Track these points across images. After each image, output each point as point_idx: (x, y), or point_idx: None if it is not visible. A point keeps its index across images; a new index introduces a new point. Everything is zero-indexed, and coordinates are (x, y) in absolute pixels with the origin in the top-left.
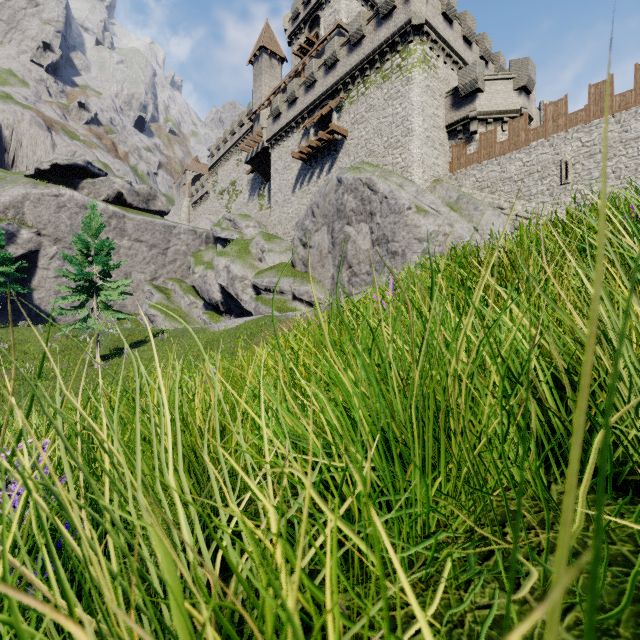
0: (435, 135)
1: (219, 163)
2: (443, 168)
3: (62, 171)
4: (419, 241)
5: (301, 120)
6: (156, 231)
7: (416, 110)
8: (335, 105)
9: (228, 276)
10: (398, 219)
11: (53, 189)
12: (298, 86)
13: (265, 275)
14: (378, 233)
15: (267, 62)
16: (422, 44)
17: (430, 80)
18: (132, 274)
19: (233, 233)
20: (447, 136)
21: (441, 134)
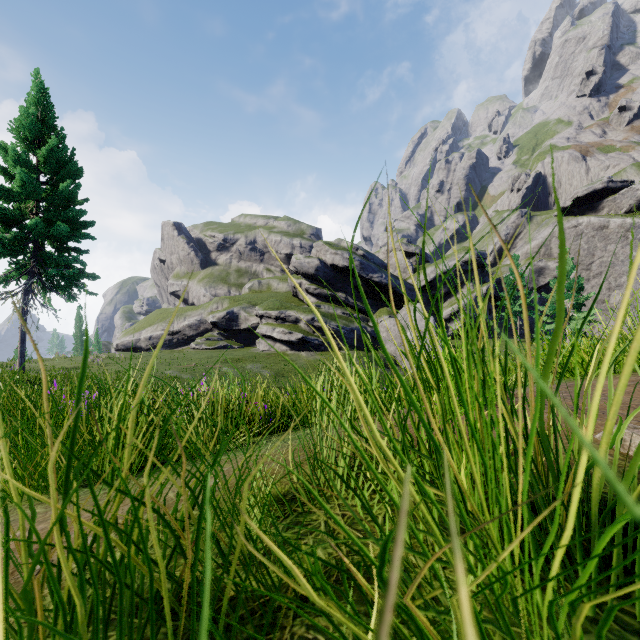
0: None
1: None
2: None
3: (582, 201)
4: None
5: None
6: None
7: None
8: None
9: None
10: None
11: (572, 222)
12: None
13: None
14: None
15: None
16: None
17: None
18: None
19: None
20: None
21: None
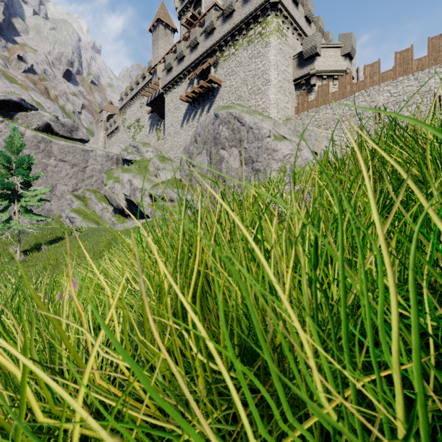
0: (286, 86)
1: (127, 105)
2: (291, 110)
3: None
4: (277, 161)
5: (187, 73)
6: (77, 154)
7: (272, 66)
8: (213, 62)
9: (131, 188)
10: (261, 144)
11: None
12: (185, 47)
13: (159, 187)
14: (245, 155)
15: (162, 31)
16: (277, 17)
17: (282, 45)
18: (57, 186)
19: (136, 156)
20: (294, 87)
21: (290, 85)
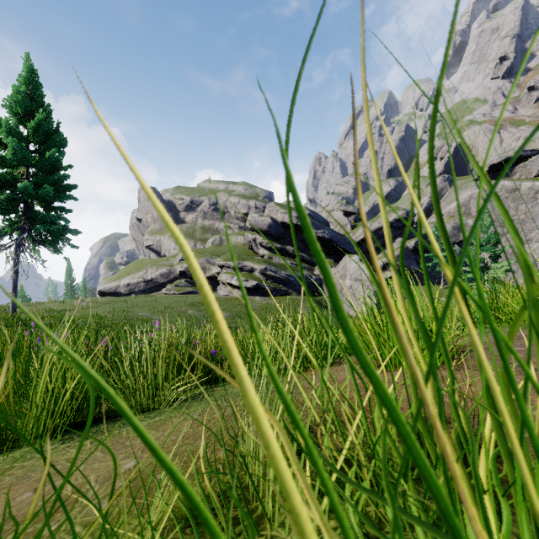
0: None
1: None
2: None
3: (497, 167)
4: None
5: None
6: None
7: None
8: None
9: None
10: None
11: None
12: None
13: None
14: None
15: None
16: None
17: None
18: None
19: None
20: None
21: None
